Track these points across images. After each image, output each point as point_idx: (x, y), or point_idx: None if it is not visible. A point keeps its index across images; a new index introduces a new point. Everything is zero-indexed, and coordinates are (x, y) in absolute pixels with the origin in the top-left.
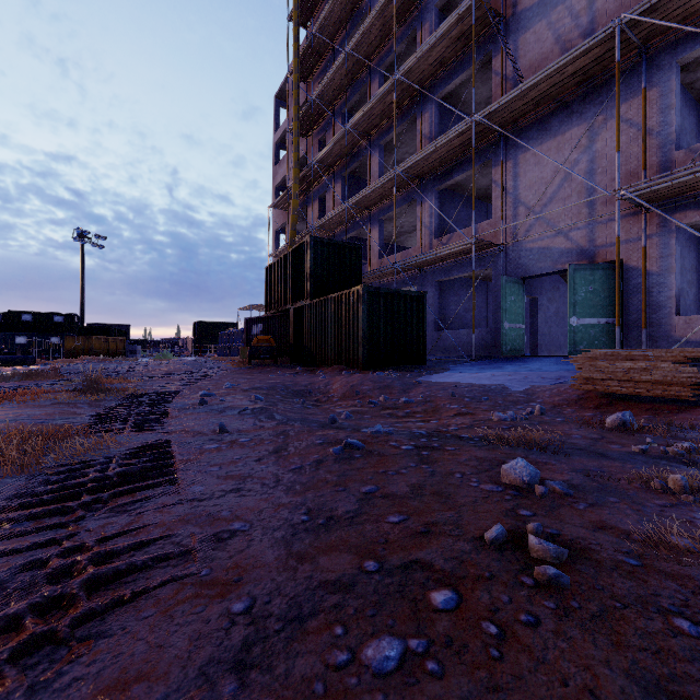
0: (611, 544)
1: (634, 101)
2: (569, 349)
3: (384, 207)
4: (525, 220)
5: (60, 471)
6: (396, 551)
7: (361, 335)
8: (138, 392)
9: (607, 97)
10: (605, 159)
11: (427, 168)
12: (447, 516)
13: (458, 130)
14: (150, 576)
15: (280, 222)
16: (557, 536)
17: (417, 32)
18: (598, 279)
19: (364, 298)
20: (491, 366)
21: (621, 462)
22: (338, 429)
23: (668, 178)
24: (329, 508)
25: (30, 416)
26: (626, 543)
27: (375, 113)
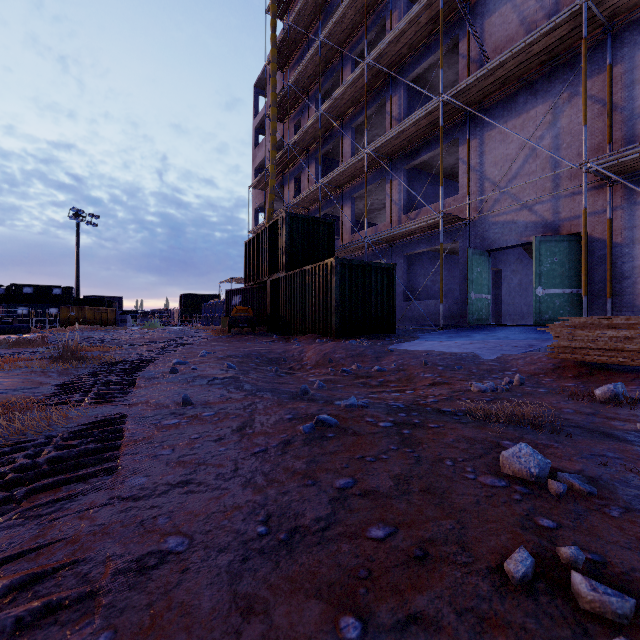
0: None
1: (599, 77)
2: (534, 318)
3: (355, 185)
4: (492, 194)
5: None
6: (384, 595)
7: (334, 305)
8: (112, 360)
9: (572, 75)
10: (569, 134)
11: (396, 148)
12: (447, 528)
13: (427, 110)
14: None
15: (259, 201)
16: (603, 566)
17: (386, 20)
18: (563, 250)
19: (337, 269)
20: (459, 335)
21: (634, 444)
22: (310, 401)
23: (636, 150)
24: (294, 512)
25: None
26: None
27: (347, 97)
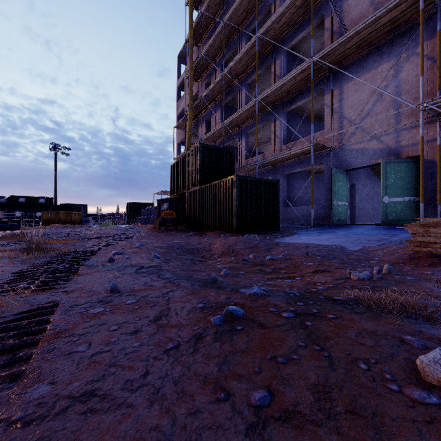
0: None
1: (431, 41)
2: (382, 219)
3: (249, 125)
4: (350, 128)
5: None
6: None
7: (234, 209)
8: (66, 251)
9: (409, 40)
10: (408, 84)
11: (278, 97)
12: None
13: (301, 68)
14: None
15: (181, 137)
16: None
17: (271, 6)
18: (403, 169)
19: (236, 183)
20: (326, 231)
21: None
22: (218, 289)
23: None
24: None
25: None
26: None
27: (243, 62)
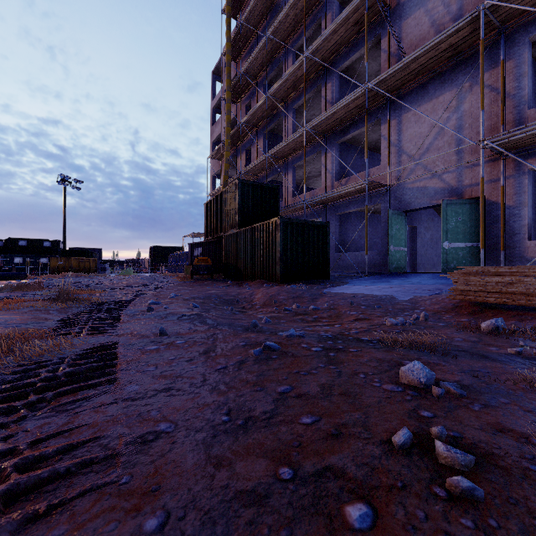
0: (513, 448)
1: (494, 70)
2: (442, 267)
3: (296, 157)
4: (407, 165)
5: (17, 371)
6: (309, 456)
7: (278, 256)
8: (99, 301)
9: (472, 68)
10: (471, 117)
11: (329, 126)
12: (355, 417)
13: (354, 95)
14: (71, 485)
15: (216, 169)
16: (460, 439)
17: (322, 20)
18: (466, 211)
19: (281, 226)
20: (381, 281)
21: (502, 363)
22: (259, 332)
23: (523, 131)
24: (248, 408)
25: (7, 321)
26: (527, 447)
27: (289, 83)
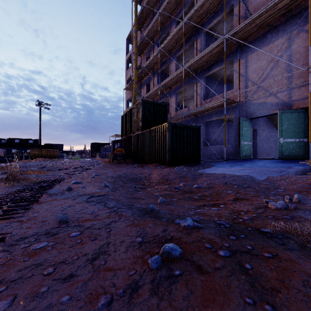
0: None
1: None
2: (278, 155)
3: (178, 86)
4: (254, 87)
5: None
6: None
7: (167, 148)
8: (36, 180)
9: (299, 21)
10: (298, 53)
11: (199, 66)
12: None
13: (217, 44)
14: None
15: (129, 96)
16: None
17: None
18: (295, 117)
19: (169, 128)
20: (236, 164)
21: None
22: (156, 219)
23: None
24: None
25: None
26: None
27: (173, 40)
